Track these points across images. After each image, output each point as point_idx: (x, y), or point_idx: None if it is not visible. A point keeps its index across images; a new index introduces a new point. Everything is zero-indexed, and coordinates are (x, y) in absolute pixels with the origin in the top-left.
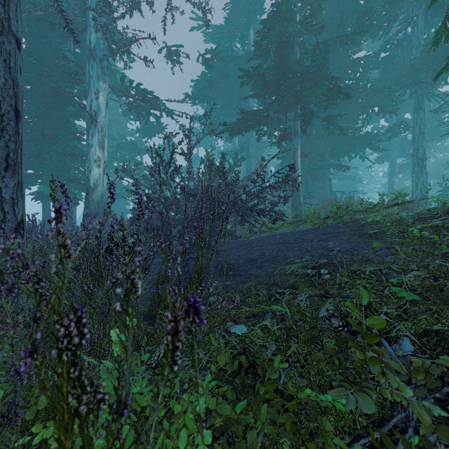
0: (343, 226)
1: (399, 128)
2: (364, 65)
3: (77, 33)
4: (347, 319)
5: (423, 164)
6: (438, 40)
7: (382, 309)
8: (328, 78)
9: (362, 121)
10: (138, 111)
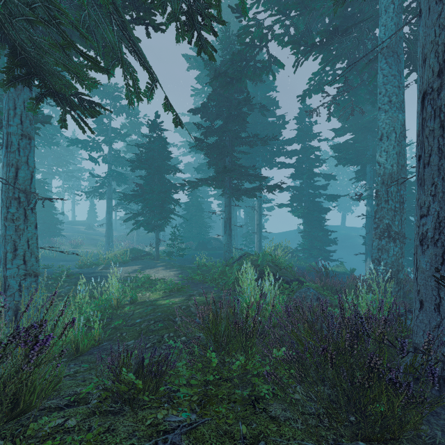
0: None
1: None
2: None
3: None
4: None
5: None
6: None
7: None
8: None
9: None
10: None
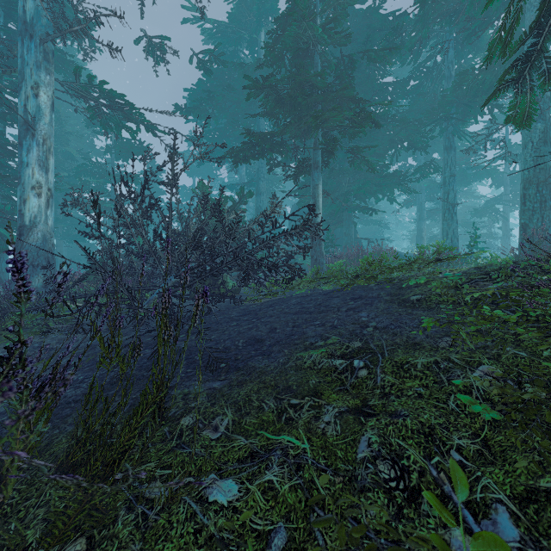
0: (376, 287)
1: (429, 168)
2: (392, 92)
3: (10, 0)
4: (402, 463)
5: (454, 210)
6: (492, 54)
7: (451, 440)
8: (355, 100)
9: (390, 157)
10: (104, 121)
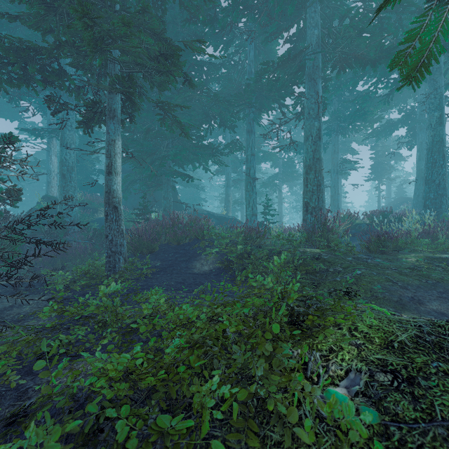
0: None
1: (236, 146)
2: (207, 73)
3: None
4: None
5: (254, 183)
6: None
7: None
8: (162, 39)
9: (205, 130)
10: None
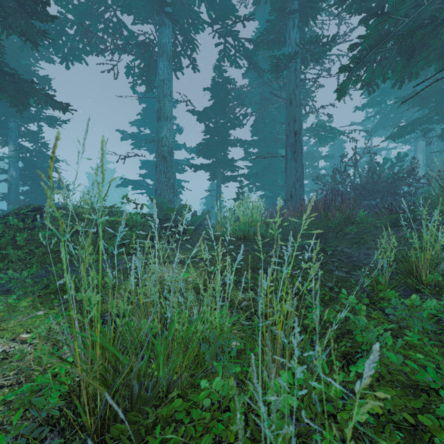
0: None
1: None
2: None
3: None
4: None
5: None
6: None
7: None
8: None
9: None
10: (319, 138)
